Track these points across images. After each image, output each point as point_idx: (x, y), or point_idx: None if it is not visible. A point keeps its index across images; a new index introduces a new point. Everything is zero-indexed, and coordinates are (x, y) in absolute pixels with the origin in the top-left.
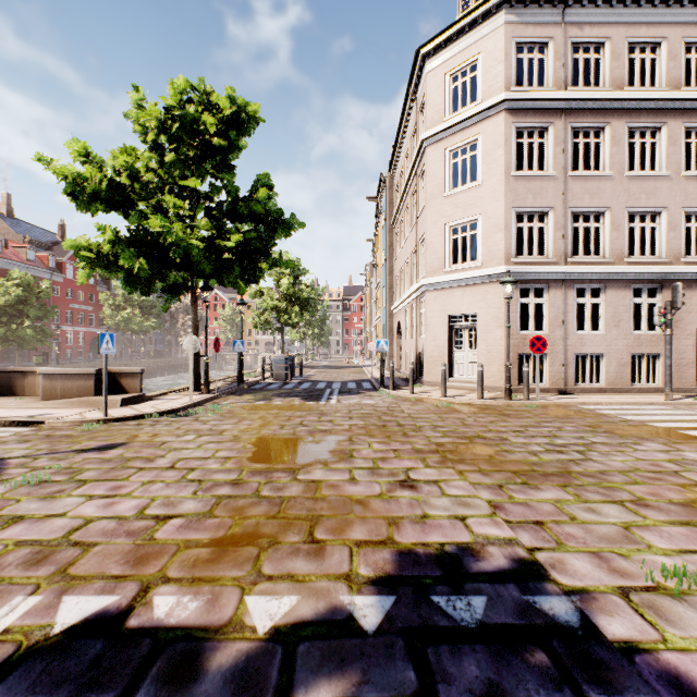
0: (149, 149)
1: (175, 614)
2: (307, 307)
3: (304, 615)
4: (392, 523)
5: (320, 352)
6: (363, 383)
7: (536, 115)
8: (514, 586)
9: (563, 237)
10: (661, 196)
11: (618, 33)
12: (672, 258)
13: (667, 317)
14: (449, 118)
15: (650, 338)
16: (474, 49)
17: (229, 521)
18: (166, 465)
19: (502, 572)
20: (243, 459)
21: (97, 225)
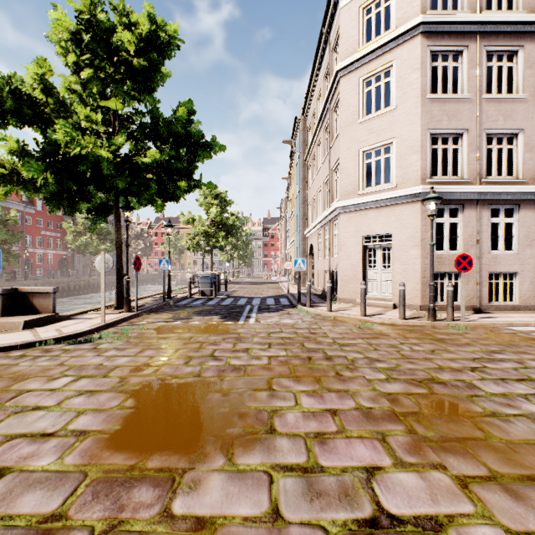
0: (72, 72)
1: None
2: (232, 232)
3: None
4: None
5: (244, 270)
6: (280, 299)
7: (451, 39)
8: None
9: (478, 158)
10: None
11: None
12: None
13: None
14: (363, 48)
15: None
16: None
17: None
18: None
19: None
20: (104, 437)
21: None
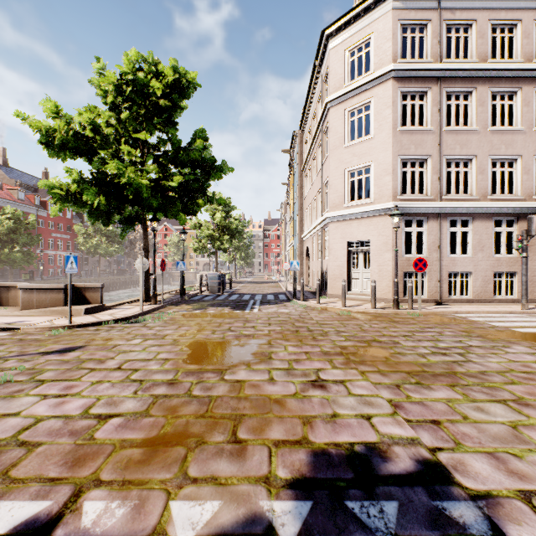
0: (109, 109)
1: (102, 523)
2: (236, 236)
3: (225, 524)
4: (306, 422)
5: (246, 270)
6: (279, 295)
7: (417, 82)
8: (422, 490)
9: (439, 179)
10: (517, 146)
11: (482, 16)
12: (526, 196)
13: (523, 243)
14: (347, 85)
15: (508, 259)
16: (367, 30)
17: (162, 420)
18: (114, 366)
19: (409, 474)
20: (179, 360)
21: (65, 169)
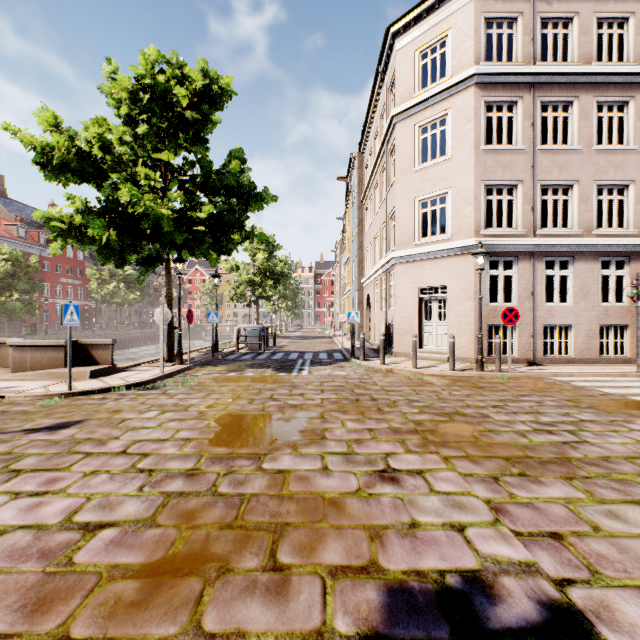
0: (123, 123)
1: None
2: (281, 281)
3: None
4: (374, 536)
5: (294, 323)
6: (334, 354)
7: (505, 90)
8: None
9: (532, 210)
10: (629, 169)
11: (586, 8)
12: (639, 231)
13: (639, 288)
14: (418, 94)
15: (618, 309)
16: (443, 25)
17: (173, 532)
18: (117, 449)
19: (532, 627)
20: (204, 441)
21: (66, 196)
